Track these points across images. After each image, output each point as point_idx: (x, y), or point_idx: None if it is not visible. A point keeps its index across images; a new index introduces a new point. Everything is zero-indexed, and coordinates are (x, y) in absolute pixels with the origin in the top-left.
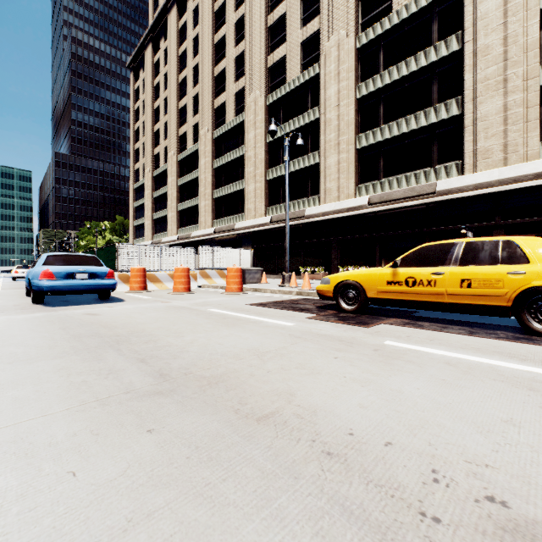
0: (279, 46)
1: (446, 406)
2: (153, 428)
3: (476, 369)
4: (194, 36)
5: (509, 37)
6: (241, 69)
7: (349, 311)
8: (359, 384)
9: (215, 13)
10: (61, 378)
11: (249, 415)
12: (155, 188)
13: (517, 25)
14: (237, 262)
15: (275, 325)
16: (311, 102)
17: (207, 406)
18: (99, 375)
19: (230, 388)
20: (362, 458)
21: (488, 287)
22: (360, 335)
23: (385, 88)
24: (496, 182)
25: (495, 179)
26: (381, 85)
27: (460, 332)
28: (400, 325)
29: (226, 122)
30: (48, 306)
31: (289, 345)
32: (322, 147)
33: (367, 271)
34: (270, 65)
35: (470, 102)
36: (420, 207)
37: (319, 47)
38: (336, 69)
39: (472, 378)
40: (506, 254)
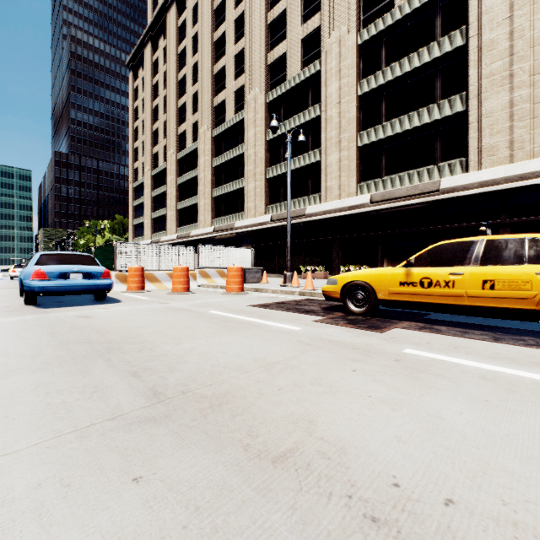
0: (280, 43)
1: (503, 439)
2: (141, 474)
3: (519, 386)
4: (193, 34)
5: (515, 32)
6: (241, 66)
7: (358, 313)
8: (389, 407)
9: (215, 11)
10: (37, 399)
11: (262, 453)
12: (154, 187)
13: (523, 19)
14: (237, 261)
15: (281, 330)
16: (311, 99)
17: (209, 439)
18: (82, 394)
19: (236, 412)
20: (420, 528)
21: (514, 289)
22: (375, 342)
23: (387, 85)
24: (502, 179)
25: (501, 177)
26: (383, 82)
27: (483, 338)
28: (415, 330)
29: (226, 120)
30: (40, 308)
31: (299, 353)
32: (323, 145)
33: (378, 271)
34: (270, 62)
35: (475, 98)
36: (423, 205)
37: (320, 44)
38: (337, 66)
39: (520, 399)
40: (533, 253)
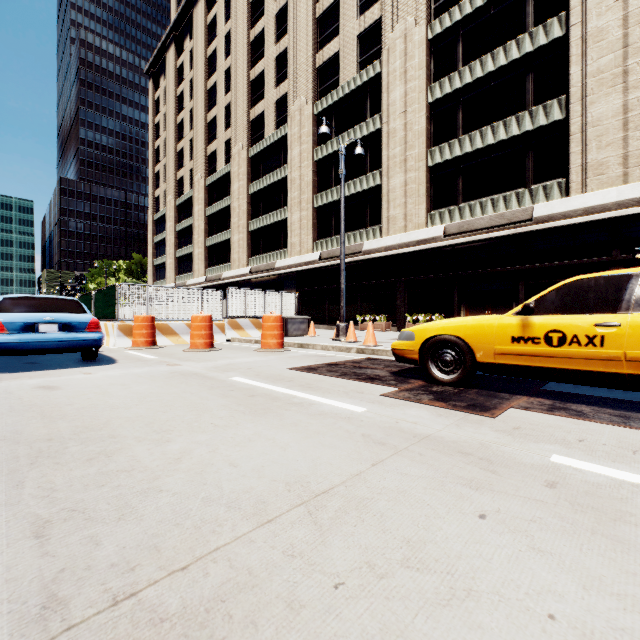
0: (331, 40)
1: None
2: None
3: None
4: (225, 33)
5: (630, 16)
6: (283, 70)
7: (445, 382)
8: None
9: (251, 4)
10: None
11: None
12: (179, 219)
13: None
14: (277, 308)
15: (335, 412)
16: (370, 109)
17: None
18: None
19: None
20: None
21: None
22: (492, 438)
23: (465, 89)
24: (614, 205)
25: (613, 201)
26: (460, 85)
27: None
28: (545, 412)
29: (265, 137)
30: None
31: (368, 467)
32: (384, 165)
33: (477, 321)
34: (319, 65)
35: (577, 102)
36: (511, 238)
37: (381, 40)
38: (402, 67)
39: None
40: None
